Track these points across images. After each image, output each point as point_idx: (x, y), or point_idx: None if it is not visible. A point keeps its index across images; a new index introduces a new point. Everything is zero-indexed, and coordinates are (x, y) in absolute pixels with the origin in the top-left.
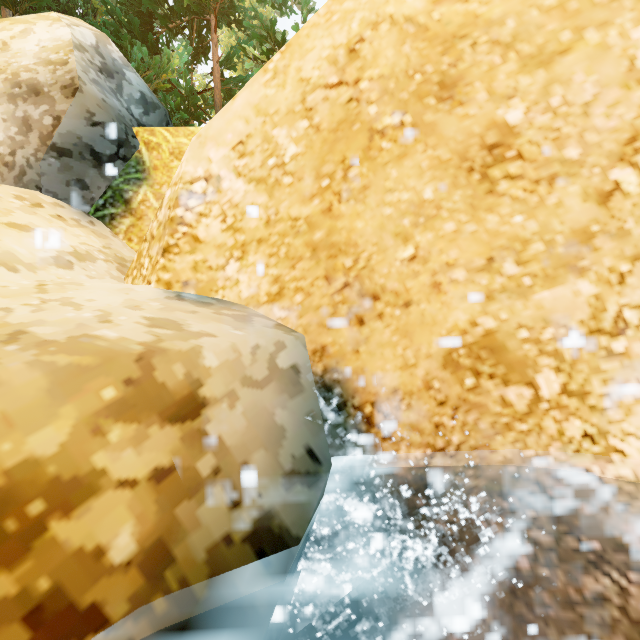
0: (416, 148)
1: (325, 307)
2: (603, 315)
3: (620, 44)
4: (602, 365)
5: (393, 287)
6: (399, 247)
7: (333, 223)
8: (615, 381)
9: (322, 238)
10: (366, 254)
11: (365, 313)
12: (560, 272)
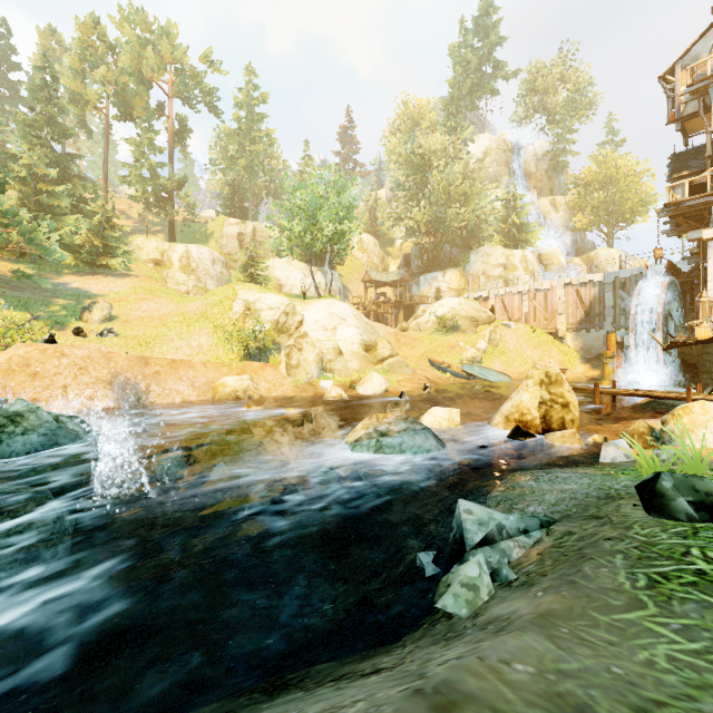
0: (23, 373)
1: (5, 396)
2: (52, 395)
3: (54, 362)
4: (51, 401)
5: (18, 392)
6: (20, 387)
7: (7, 383)
8: (52, 403)
9: (4, 385)
10: (13, 388)
11: (13, 396)
12: (46, 390)
